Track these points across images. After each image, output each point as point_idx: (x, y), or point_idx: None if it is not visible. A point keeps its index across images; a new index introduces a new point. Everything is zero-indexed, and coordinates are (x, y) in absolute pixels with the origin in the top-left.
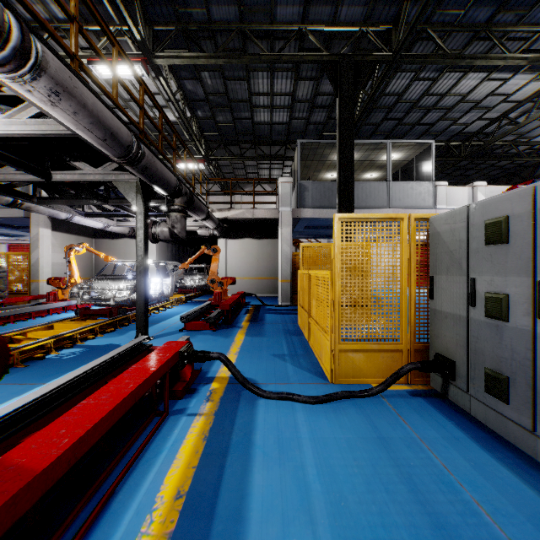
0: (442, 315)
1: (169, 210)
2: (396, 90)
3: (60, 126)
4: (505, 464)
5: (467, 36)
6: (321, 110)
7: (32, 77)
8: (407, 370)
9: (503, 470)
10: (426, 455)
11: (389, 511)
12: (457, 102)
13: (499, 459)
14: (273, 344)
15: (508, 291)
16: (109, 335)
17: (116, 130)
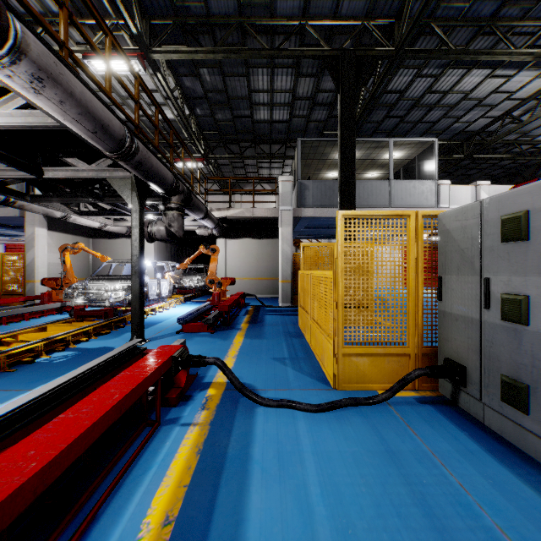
0: (452, 318)
1: (165, 208)
2: (399, 87)
3: (48, 118)
4: (527, 482)
5: (471, 31)
6: (321, 108)
7: (11, 60)
8: (415, 376)
9: (525, 489)
10: (439, 471)
11: (402, 540)
12: (460, 100)
13: (520, 476)
14: (273, 347)
15: (527, 292)
16: (103, 337)
17: (107, 122)
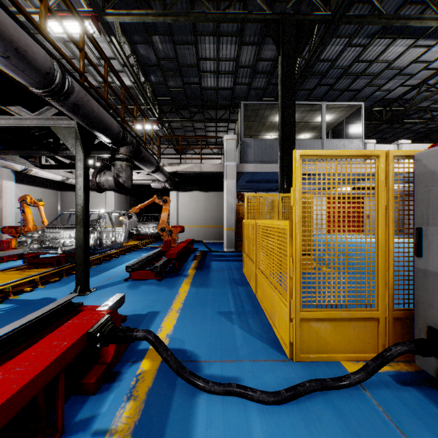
0: None
1: (113, 159)
2: (330, 57)
3: None
4: None
5: (399, 1)
6: (261, 76)
7: None
8: (397, 354)
9: None
10: None
11: None
12: (384, 69)
13: None
14: (219, 297)
15: None
16: (50, 286)
17: (25, 46)
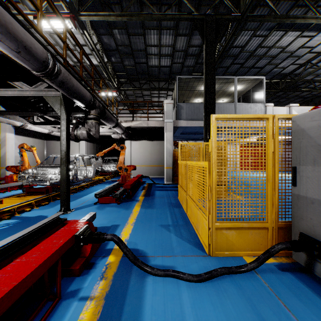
0: (307, 201)
1: (86, 118)
2: (241, 44)
3: None
4: None
5: (290, 4)
6: (191, 58)
7: None
8: (278, 250)
9: None
10: None
11: None
12: (279, 52)
13: None
14: (161, 215)
15: None
16: (42, 207)
17: (30, 44)
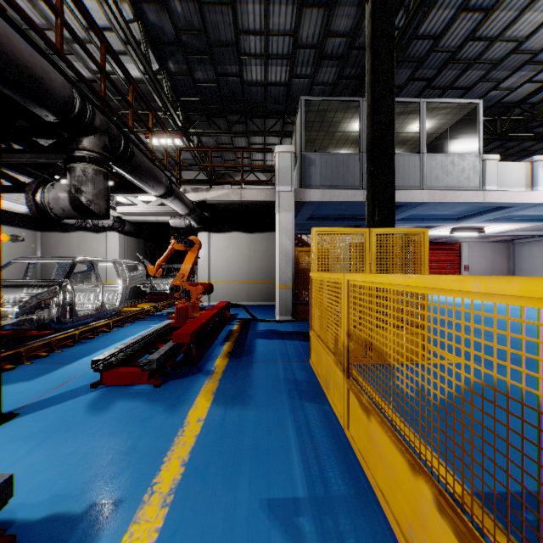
0: None
1: (69, 158)
2: (434, 30)
3: None
4: None
5: None
6: (330, 64)
7: None
8: None
9: None
10: None
11: None
12: (508, 52)
13: None
14: (268, 440)
15: None
16: None
17: None
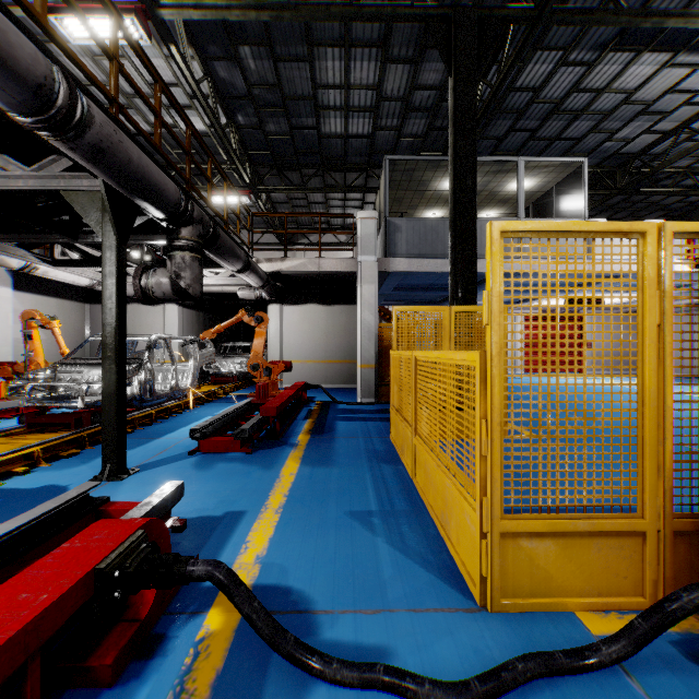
0: None
1: (170, 247)
2: (532, 83)
3: None
4: None
5: None
6: (419, 116)
7: None
8: (691, 607)
9: None
10: None
11: None
12: (619, 103)
13: None
14: (350, 485)
15: None
16: (62, 463)
17: None
